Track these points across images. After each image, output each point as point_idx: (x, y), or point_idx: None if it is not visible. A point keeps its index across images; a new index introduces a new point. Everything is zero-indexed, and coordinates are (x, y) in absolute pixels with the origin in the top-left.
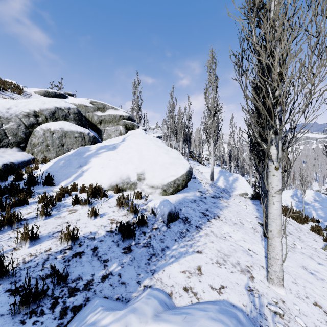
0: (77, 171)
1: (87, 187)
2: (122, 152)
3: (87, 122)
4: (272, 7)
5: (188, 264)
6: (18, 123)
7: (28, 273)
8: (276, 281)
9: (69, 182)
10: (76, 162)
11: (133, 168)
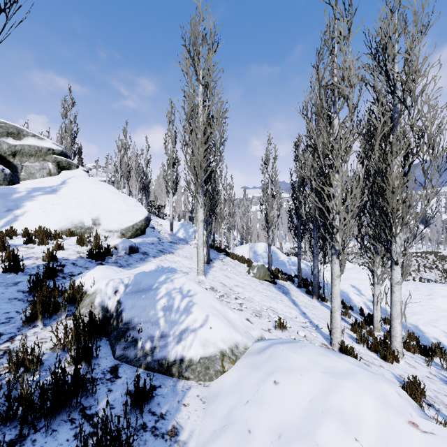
0: (6, 215)
1: (35, 229)
2: (67, 197)
3: None
4: (199, 112)
5: None
6: None
7: (31, 270)
8: (200, 273)
9: None
10: (1, 206)
11: (86, 213)
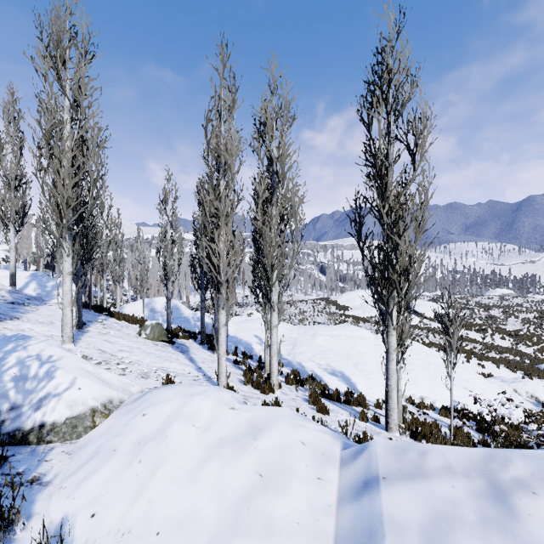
0: None
1: None
2: None
3: None
4: (66, 132)
5: None
6: None
7: None
8: (67, 340)
9: None
10: None
11: None
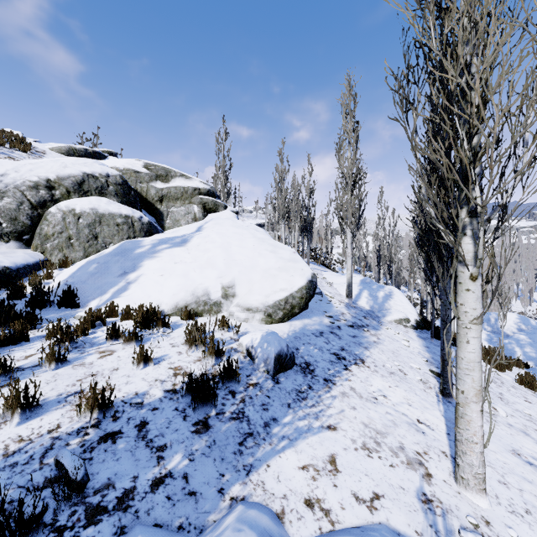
0: (118, 282)
1: (134, 309)
2: (197, 249)
3: (139, 199)
4: None
5: (312, 452)
6: (19, 200)
7: (11, 477)
8: (472, 482)
9: (105, 301)
10: (118, 267)
11: (214, 276)
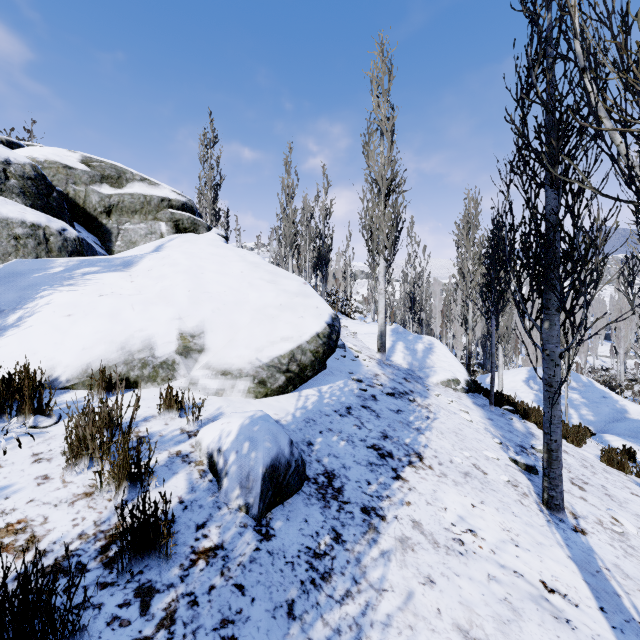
0: None
1: None
2: (147, 276)
3: (72, 208)
4: None
5: None
6: None
7: None
8: None
9: None
10: None
11: (167, 317)
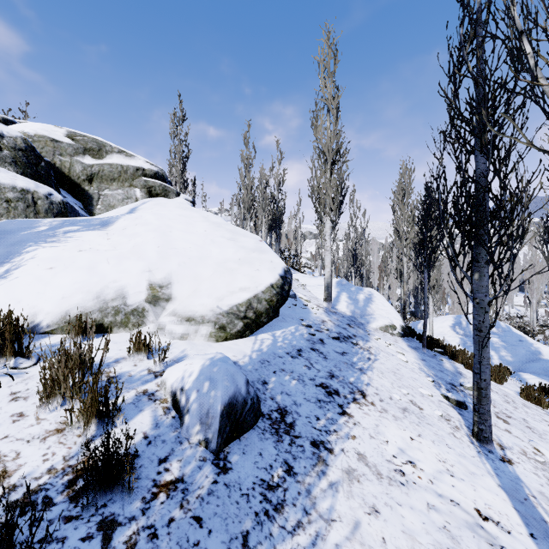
0: None
1: None
2: (122, 234)
3: (58, 176)
4: None
5: None
6: None
7: None
8: None
9: None
10: None
11: (139, 270)
